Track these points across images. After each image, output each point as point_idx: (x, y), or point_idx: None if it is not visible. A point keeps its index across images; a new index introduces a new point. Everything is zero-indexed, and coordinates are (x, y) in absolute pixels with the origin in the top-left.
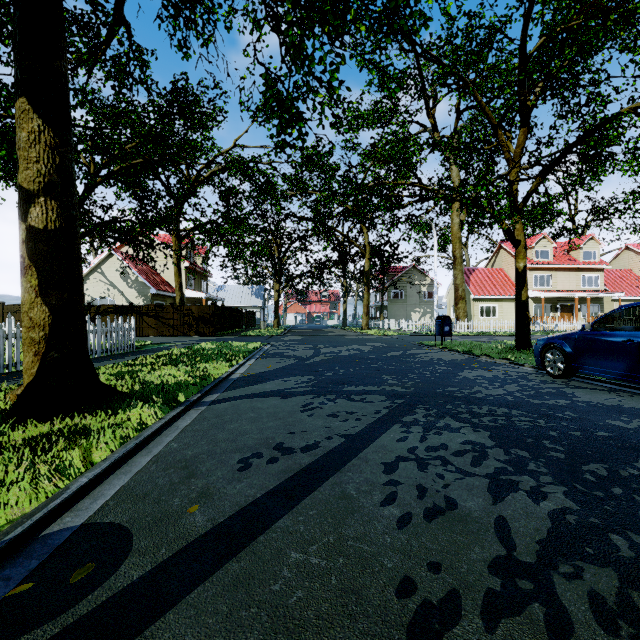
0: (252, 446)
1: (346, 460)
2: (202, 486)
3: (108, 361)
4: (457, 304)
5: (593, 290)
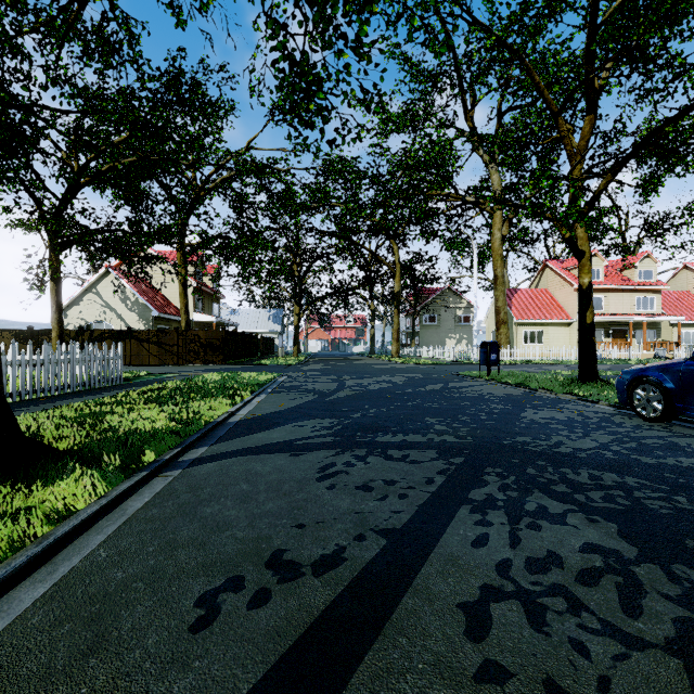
0: (230, 559)
1: (393, 597)
2: (103, 686)
3: (79, 398)
4: (498, 329)
5: (649, 313)
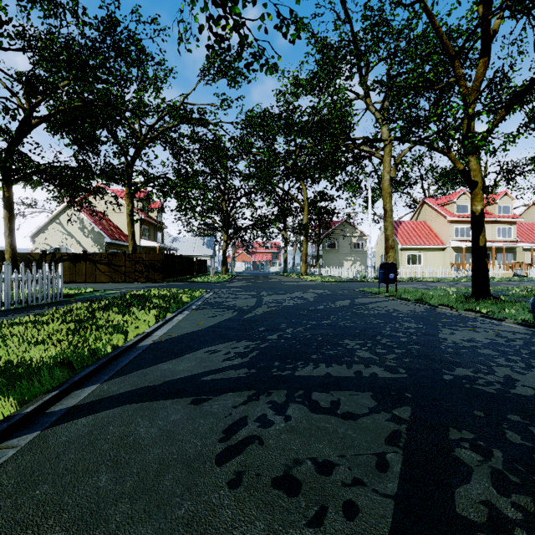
0: None
1: None
2: None
3: (3, 317)
4: (387, 253)
5: (507, 240)
